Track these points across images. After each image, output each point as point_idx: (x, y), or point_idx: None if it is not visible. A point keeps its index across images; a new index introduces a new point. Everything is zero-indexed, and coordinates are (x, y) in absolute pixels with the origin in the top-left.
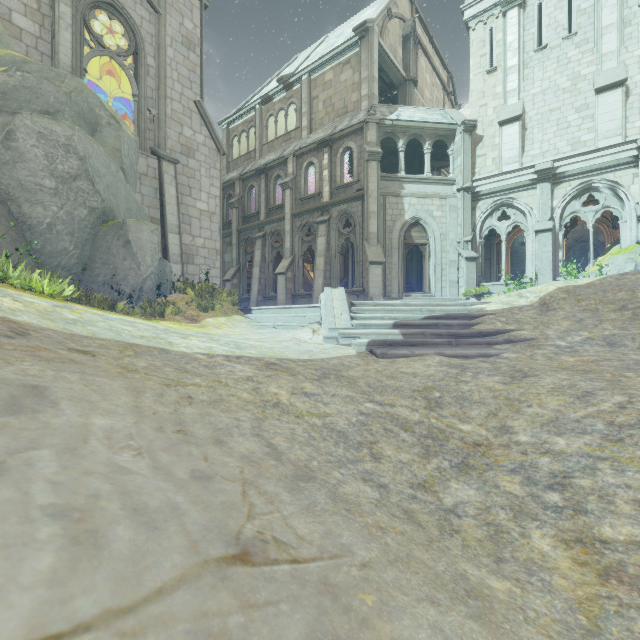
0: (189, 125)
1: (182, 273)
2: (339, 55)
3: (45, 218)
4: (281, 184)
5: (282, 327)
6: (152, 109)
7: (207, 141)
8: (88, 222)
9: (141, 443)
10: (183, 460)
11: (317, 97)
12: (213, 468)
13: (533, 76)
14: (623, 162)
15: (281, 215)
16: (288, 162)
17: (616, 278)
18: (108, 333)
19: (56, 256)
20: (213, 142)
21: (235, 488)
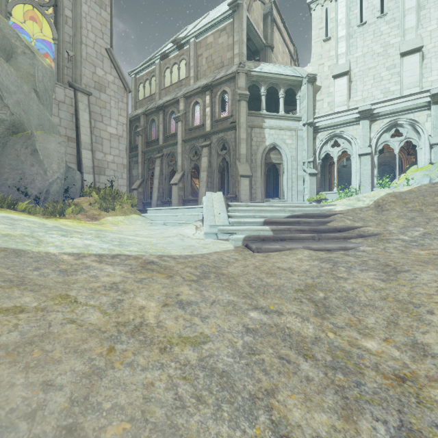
0: (101, 67)
1: (94, 181)
2: (217, 24)
3: None
4: (174, 118)
5: (171, 224)
6: (69, 51)
7: (116, 80)
8: None
9: None
10: None
11: (201, 55)
12: None
13: (356, 44)
14: (420, 106)
15: (174, 141)
16: (180, 101)
17: (429, 186)
18: None
19: None
20: (121, 82)
21: None
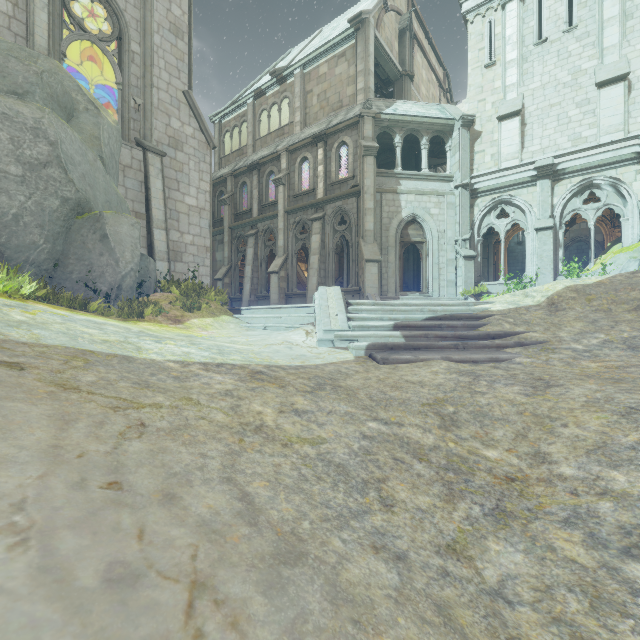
0: (177, 116)
1: (169, 271)
2: (334, 48)
3: (10, 208)
4: (274, 180)
5: (273, 328)
6: (137, 98)
7: (196, 133)
8: (60, 214)
9: (35, 516)
10: (101, 542)
11: (311, 91)
12: (148, 554)
13: (533, 70)
14: (625, 158)
15: (274, 212)
16: (281, 157)
17: (626, 276)
18: (60, 338)
19: (23, 250)
20: (203, 135)
21: (176, 597)
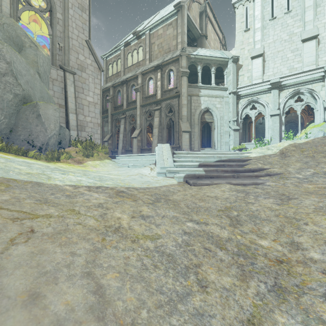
0: (82, 53)
1: (77, 136)
2: (166, 20)
3: None
4: (134, 89)
5: (133, 166)
6: (60, 43)
7: (93, 63)
8: (13, 102)
9: None
10: None
11: (154, 43)
12: None
13: (269, 33)
14: (316, 79)
15: (134, 106)
16: (138, 77)
17: (321, 139)
18: None
19: None
20: (96, 64)
21: None
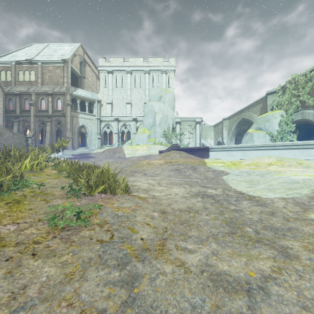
0: None
1: None
2: (55, 63)
3: None
4: (29, 103)
5: None
6: None
7: None
8: None
9: None
10: None
11: (45, 73)
12: None
13: (115, 93)
14: (131, 120)
15: (29, 115)
16: (32, 95)
17: (117, 147)
18: None
19: None
20: (0, 87)
21: None
